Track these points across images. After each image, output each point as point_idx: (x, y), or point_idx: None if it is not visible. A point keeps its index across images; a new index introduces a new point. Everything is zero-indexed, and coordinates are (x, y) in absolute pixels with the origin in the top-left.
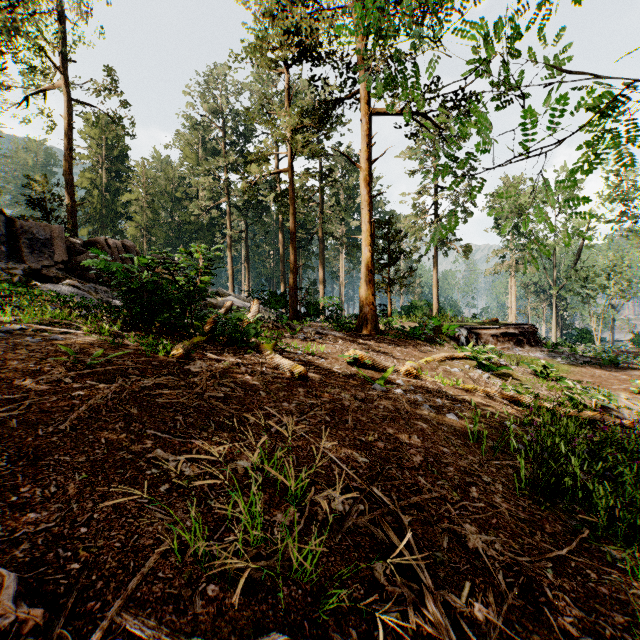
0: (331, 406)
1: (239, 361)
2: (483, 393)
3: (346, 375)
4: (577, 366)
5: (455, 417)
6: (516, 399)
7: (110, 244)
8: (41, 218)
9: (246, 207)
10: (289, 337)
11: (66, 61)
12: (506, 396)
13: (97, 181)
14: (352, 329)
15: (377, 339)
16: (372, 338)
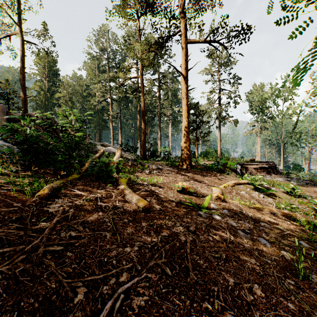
0: (170, 245)
1: (98, 195)
2: (267, 210)
3: (178, 202)
4: (303, 186)
5: (267, 243)
6: (289, 215)
7: (38, 117)
8: (4, 103)
9: (120, 100)
10: (140, 171)
11: (21, 19)
12: (283, 213)
13: (42, 87)
14: (177, 165)
15: (192, 171)
16: (189, 171)
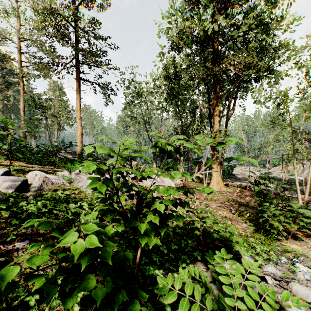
0: None
1: None
2: None
3: None
4: None
5: None
6: None
7: None
8: None
9: None
10: None
11: None
12: None
13: None
14: None
15: None
16: None
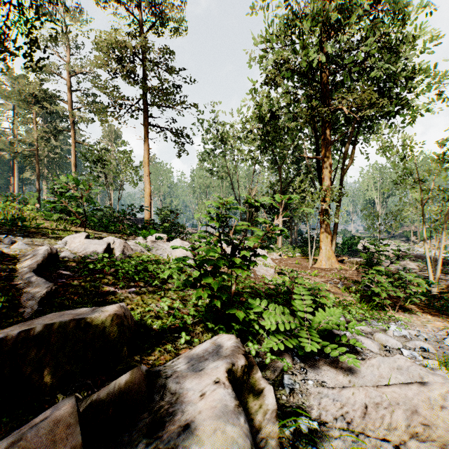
0: None
1: None
2: None
3: None
4: None
5: None
6: None
7: None
8: None
9: None
10: None
11: None
12: None
13: None
14: None
15: None
16: None
